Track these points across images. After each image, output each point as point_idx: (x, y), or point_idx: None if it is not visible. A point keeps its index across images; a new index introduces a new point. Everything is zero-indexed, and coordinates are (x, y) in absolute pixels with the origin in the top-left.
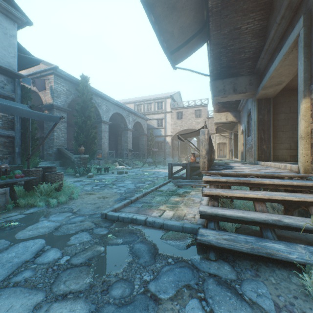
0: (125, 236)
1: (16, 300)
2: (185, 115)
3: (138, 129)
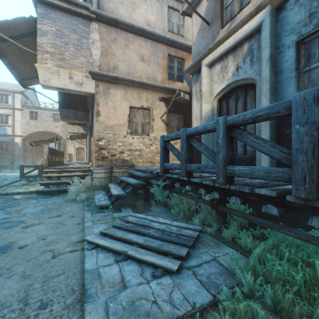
0: None
1: None
2: (41, 116)
3: None
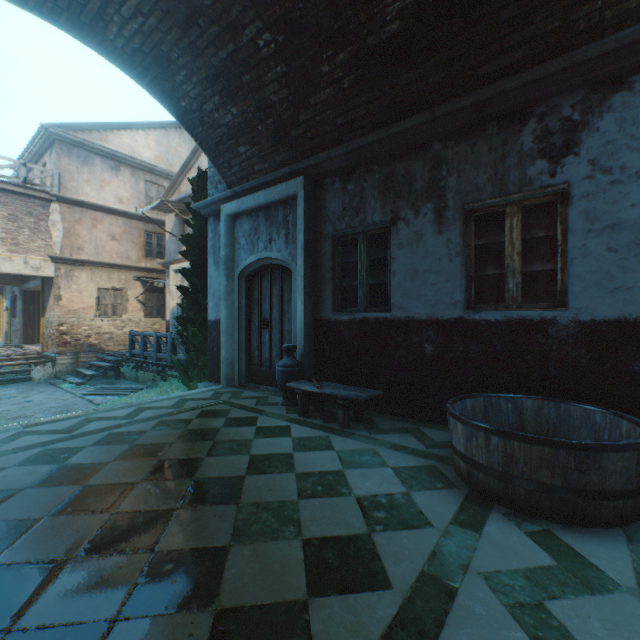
0: None
1: None
2: None
3: None
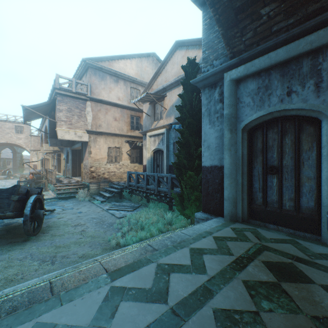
0: None
1: None
2: (2, 128)
3: None
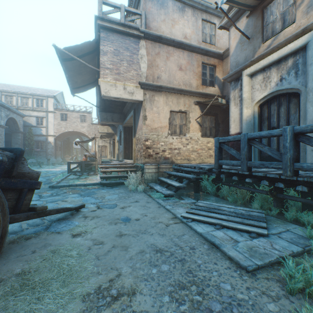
0: (72, 189)
1: (55, 197)
2: (70, 117)
3: (10, 126)
